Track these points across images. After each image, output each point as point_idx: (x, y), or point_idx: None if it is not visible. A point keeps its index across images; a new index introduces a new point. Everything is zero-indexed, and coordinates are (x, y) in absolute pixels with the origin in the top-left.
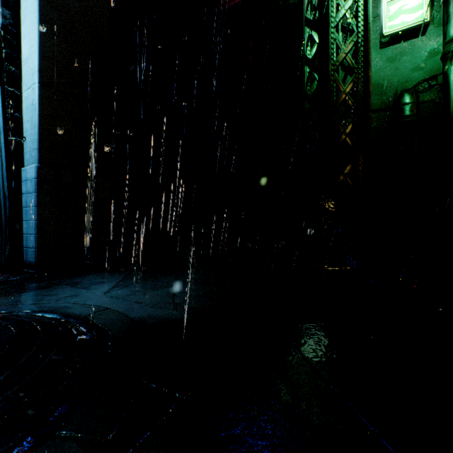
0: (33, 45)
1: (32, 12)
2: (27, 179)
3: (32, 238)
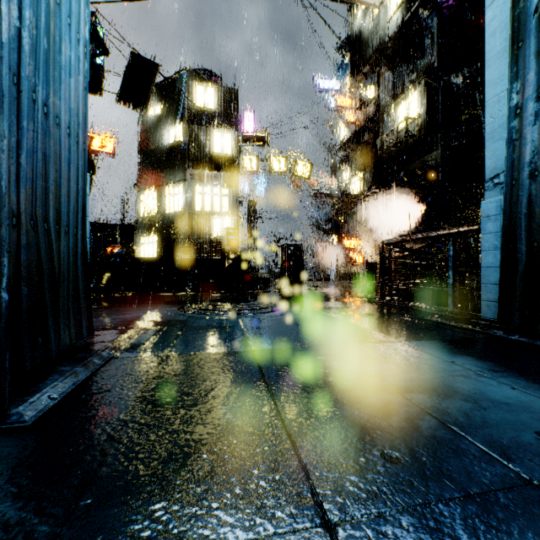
0: None
1: None
2: None
3: None
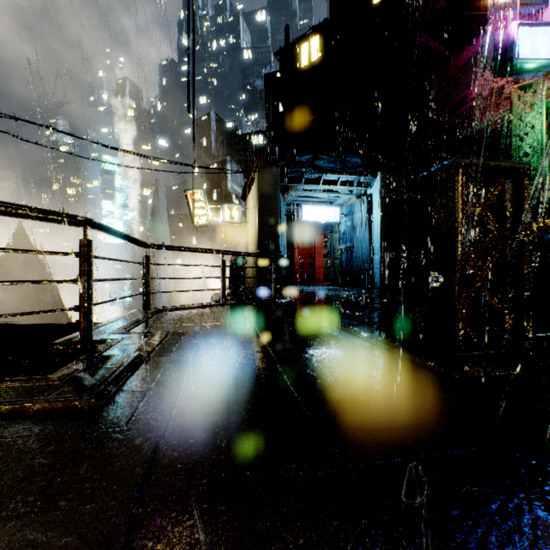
0: (378, 215)
1: (378, 203)
2: (376, 259)
3: (378, 279)
